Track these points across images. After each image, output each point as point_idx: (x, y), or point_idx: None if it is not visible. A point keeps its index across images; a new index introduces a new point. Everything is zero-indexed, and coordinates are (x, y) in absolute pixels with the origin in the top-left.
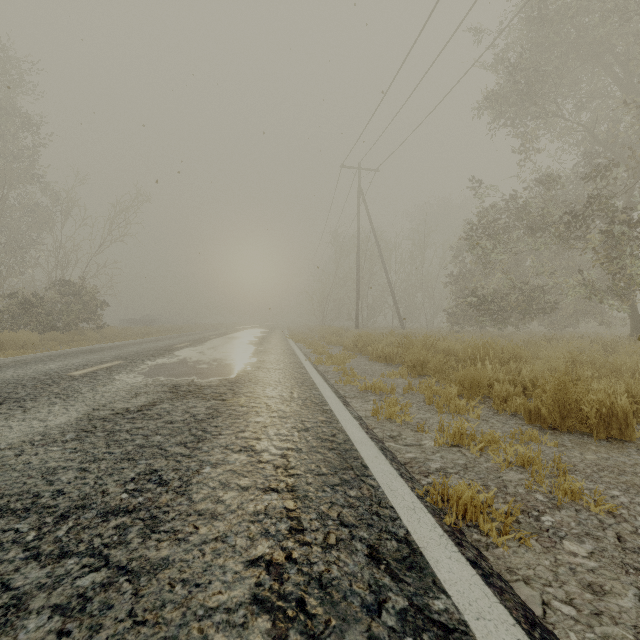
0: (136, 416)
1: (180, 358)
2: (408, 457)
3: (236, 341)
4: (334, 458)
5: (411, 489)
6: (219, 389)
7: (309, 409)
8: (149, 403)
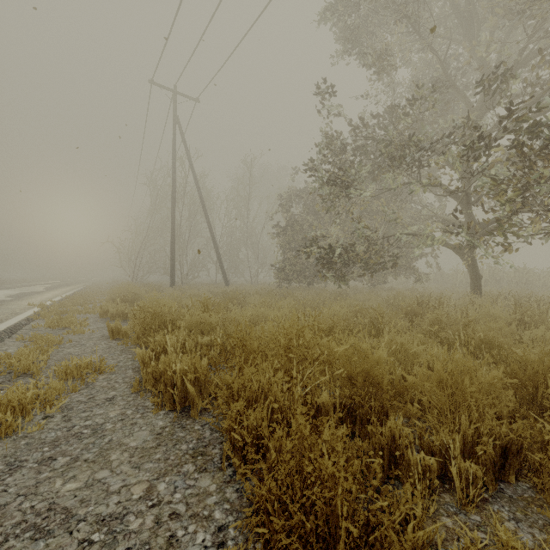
0: None
1: None
2: None
3: None
4: None
5: None
6: None
7: None
8: None
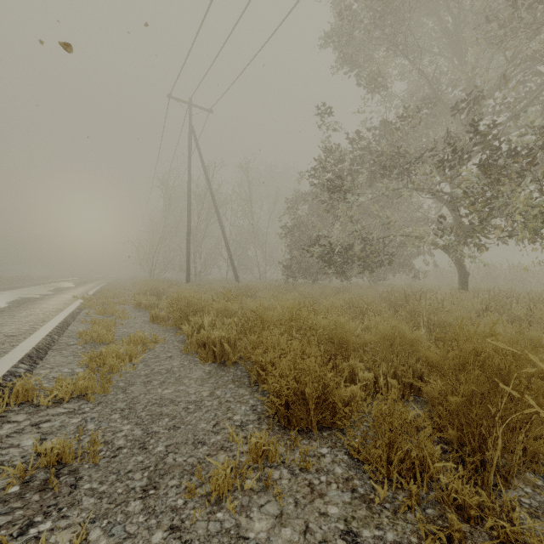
0: None
1: None
2: None
3: None
4: None
5: None
6: None
7: None
8: None
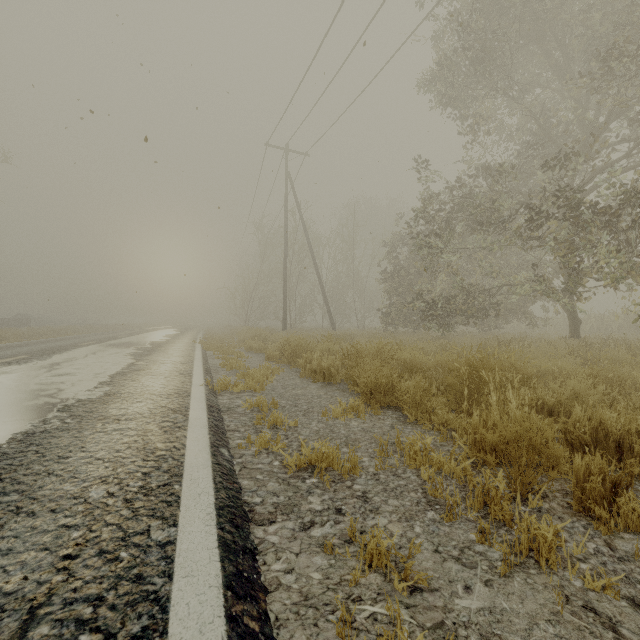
0: None
1: None
2: None
3: (113, 350)
4: None
5: None
6: None
7: None
8: None
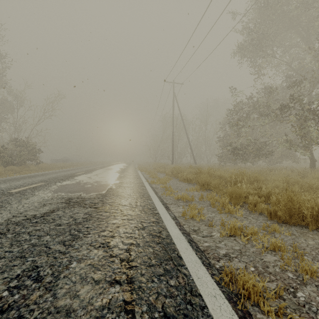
0: (38, 221)
1: (77, 181)
2: (205, 245)
3: (109, 171)
4: (160, 251)
5: (211, 276)
6: (94, 200)
7: (146, 213)
8: (50, 211)
